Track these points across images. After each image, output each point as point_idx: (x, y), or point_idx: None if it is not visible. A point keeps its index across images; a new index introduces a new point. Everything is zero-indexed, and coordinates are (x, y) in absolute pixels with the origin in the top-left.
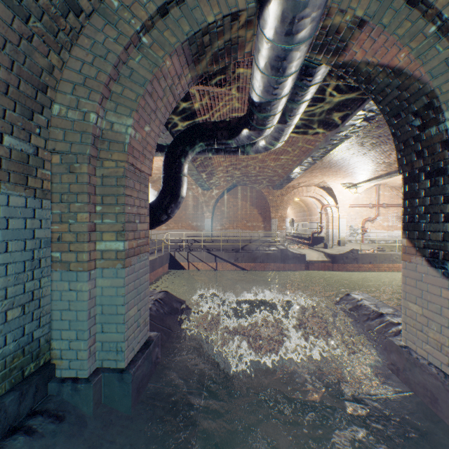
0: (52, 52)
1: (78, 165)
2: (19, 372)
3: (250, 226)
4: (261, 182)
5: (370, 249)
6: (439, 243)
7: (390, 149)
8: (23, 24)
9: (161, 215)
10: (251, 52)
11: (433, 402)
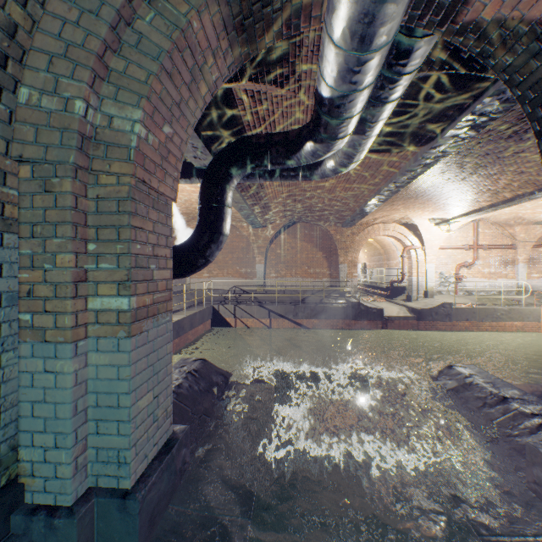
0: (11, 0)
1: (58, 180)
2: None
3: (312, 273)
4: (326, 218)
5: (466, 302)
6: None
7: (499, 172)
8: None
9: (197, 258)
10: (321, 16)
11: None
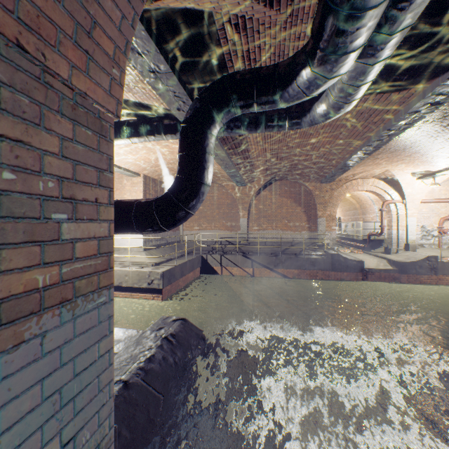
0: None
1: None
2: None
3: (291, 226)
4: (306, 175)
5: None
6: None
7: None
8: None
9: (177, 210)
10: None
11: None
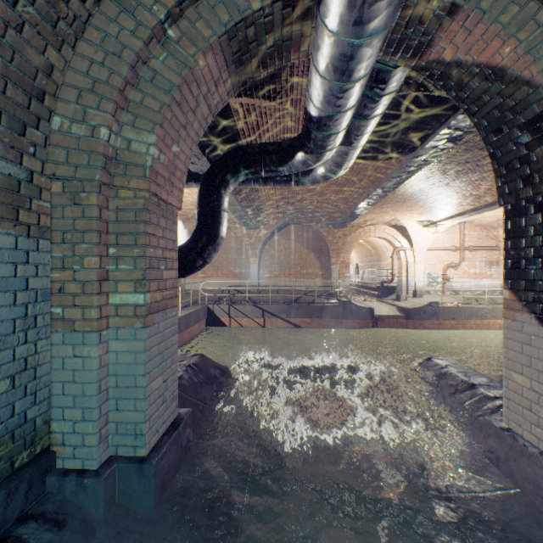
0: (50, 47)
1: (85, 194)
2: (8, 463)
3: (305, 273)
4: (319, 220)
5: (452, 302)
6: None
7: (479, 178)
8: (9, 7)
9: (196, 259)
10: (308, 51)
11: None
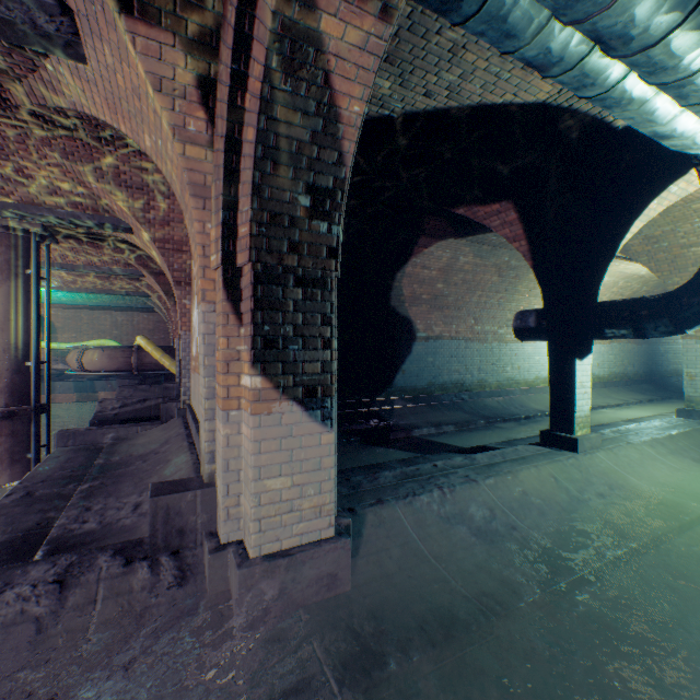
0: None
1: None
2: None
3: None
4: None
5: None
6: (319, 377)
7: None
8: None
9: None
10: None
11: (332, 584)
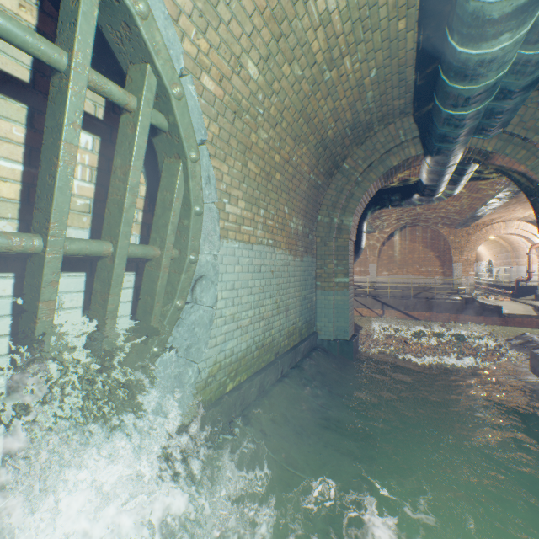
0: (321, 196)
1: (328, 242)
2: (309, 330)
3: (423, 271)
4: (438, 222)
5: None
6: None
7: None
8: (318, 192)
9: None
10: (419, 164)
11: None
